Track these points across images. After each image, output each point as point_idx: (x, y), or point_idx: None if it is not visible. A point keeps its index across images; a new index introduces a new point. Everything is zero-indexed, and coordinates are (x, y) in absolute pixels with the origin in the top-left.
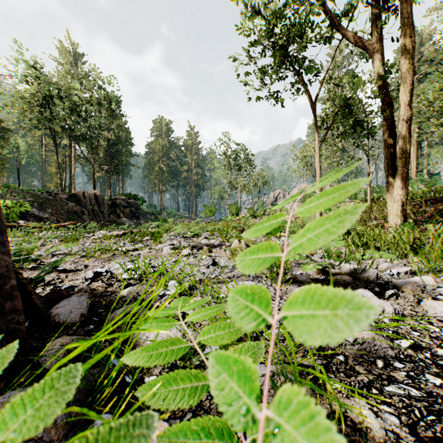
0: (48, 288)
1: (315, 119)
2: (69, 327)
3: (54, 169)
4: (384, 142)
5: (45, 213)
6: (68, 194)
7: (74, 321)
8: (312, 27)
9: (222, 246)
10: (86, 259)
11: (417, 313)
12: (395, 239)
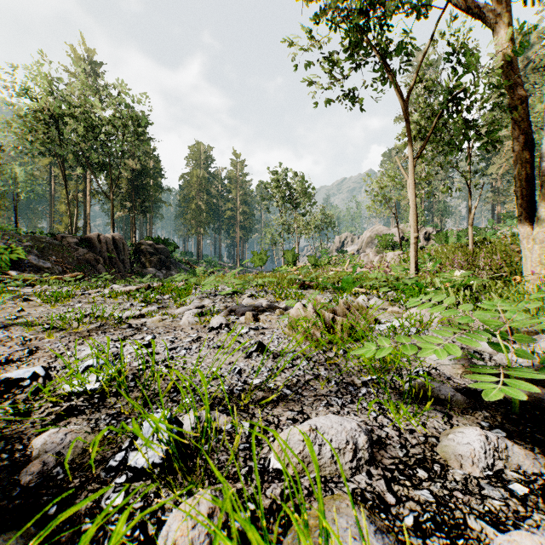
0: None
1: (409, 125)
2: None
3: (64, 206)
4: (514, 155)
5: (47, 262)
6: (79, 237)
7: None
8: None
9: (275, 308)
10: (46, 336)
11: None
12: None
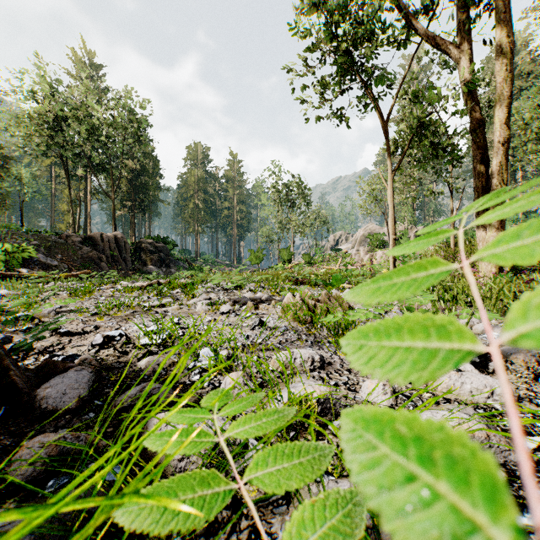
0: (43, 358)
1: (388, 142)
2: (61, 415)
3: (65, 206)
4: (474, 170)
5: (54, 260)
6: (83, 236)
7: (68, 407)
8: (384, 26)
9: (271, 300)
10: (98, 318)
11: (536, 395)
12: (492, 293)
